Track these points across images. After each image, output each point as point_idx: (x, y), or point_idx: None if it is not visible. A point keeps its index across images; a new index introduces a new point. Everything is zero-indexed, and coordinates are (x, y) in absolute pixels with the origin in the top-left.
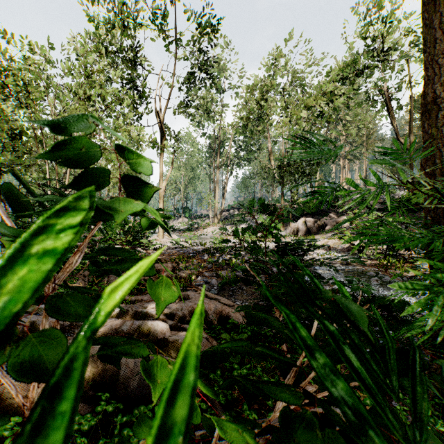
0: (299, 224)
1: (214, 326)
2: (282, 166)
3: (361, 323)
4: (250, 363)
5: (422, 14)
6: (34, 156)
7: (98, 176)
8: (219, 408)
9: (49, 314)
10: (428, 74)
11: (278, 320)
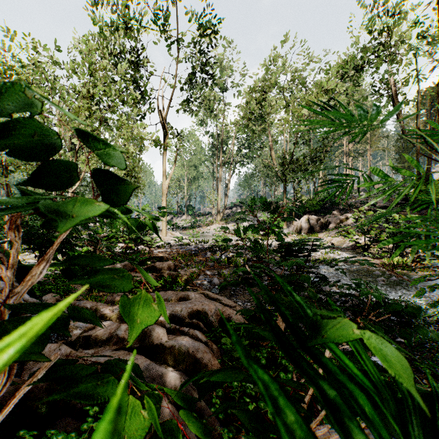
0: (302, 222)
1: (214, 328)
2: (284, 164)
3: (404, 379)
4: None
5: None
6: None
7: (62, 171)
8: (217, 423)
9: None
10: None
11: None
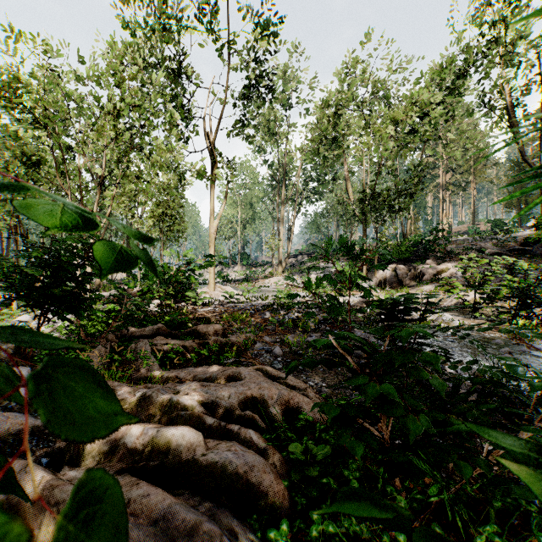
0: (387, 273)
1: (276, 424)
2: (364, 200)
3: None
4: None
5: None
6: None
7: None
8: None
9: None
10: None
11: None
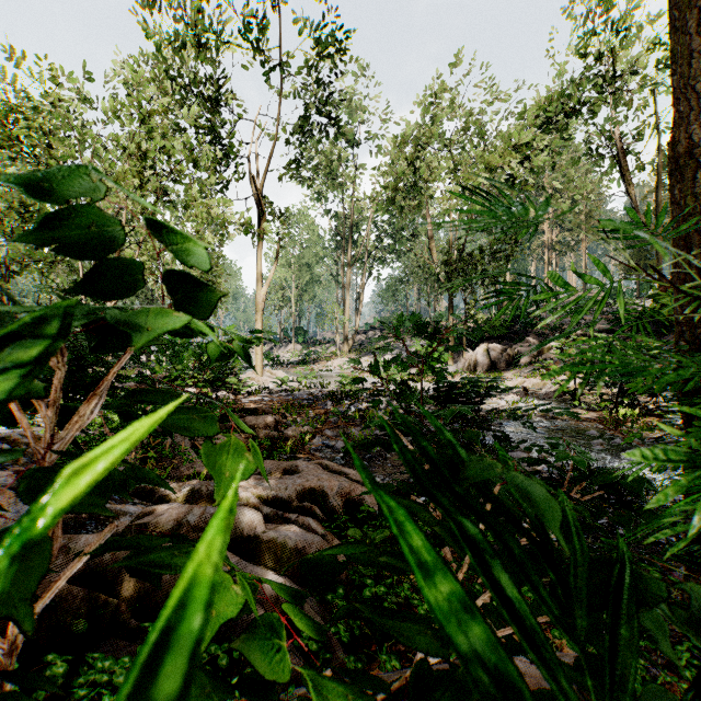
0: (478, 354)
1: (336, 516)
2: (450, 262)
3: (547, 520)
4: (392, 576)
5: (672, 10)
6: (11, 239)
7: (123, 273)
8: (339, 649)
9: (25, 500)
10: (681, 108)
11: (426, 509)
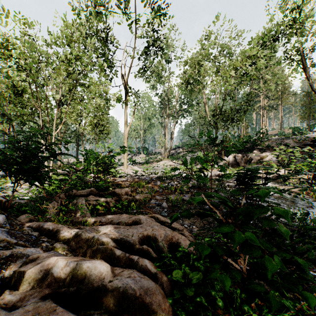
0: (230, 158)
1: (163, 254)
2: (216, 115)
3: None
4: None
5: None
6: None
7: None
8: None
9: None
10: None
11: None
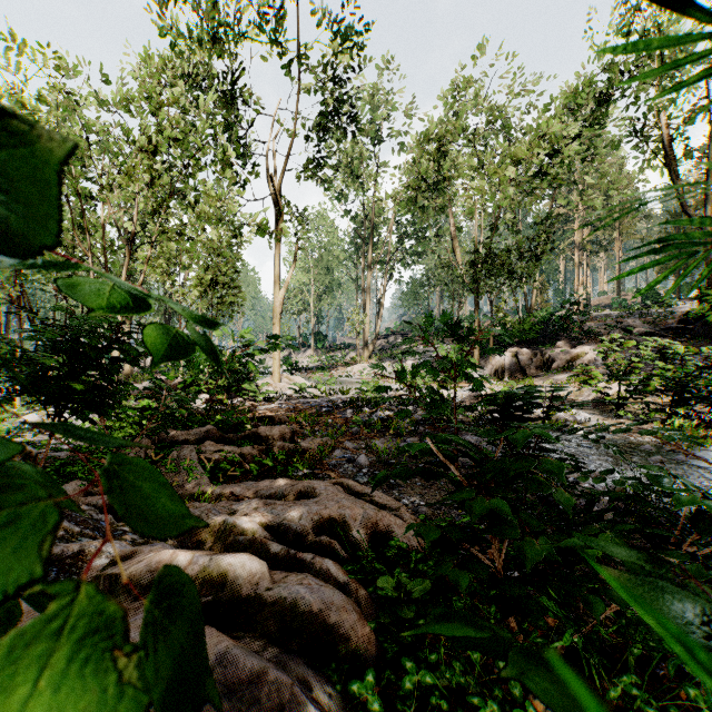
0: (506, 359)
1: (361, 553)
2: (476, 263)
3: None
4: (439, 654)
5: None
6: None
7: None
8: None
9: None
10: None
11: None
